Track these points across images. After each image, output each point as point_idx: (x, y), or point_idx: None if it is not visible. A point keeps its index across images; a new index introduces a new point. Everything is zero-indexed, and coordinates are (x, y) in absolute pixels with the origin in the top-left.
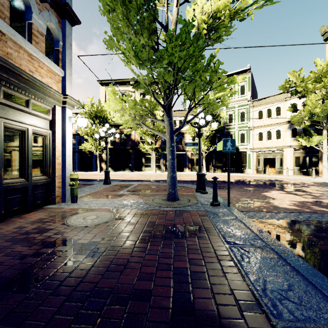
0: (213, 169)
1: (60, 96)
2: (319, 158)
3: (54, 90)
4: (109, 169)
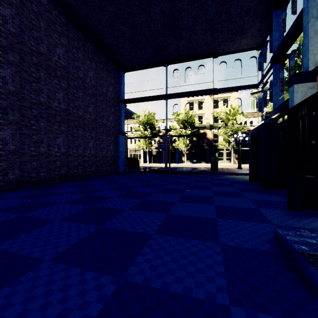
0: None
1: None
2: None
3: None
4: (188, 162)
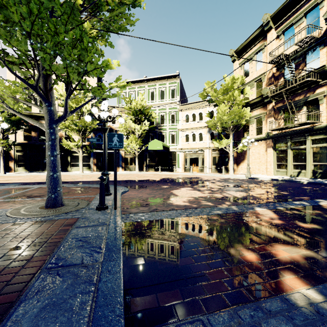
0: (147, 169)
1: None
2: (229, 158)
3: None
4: (21, 169)
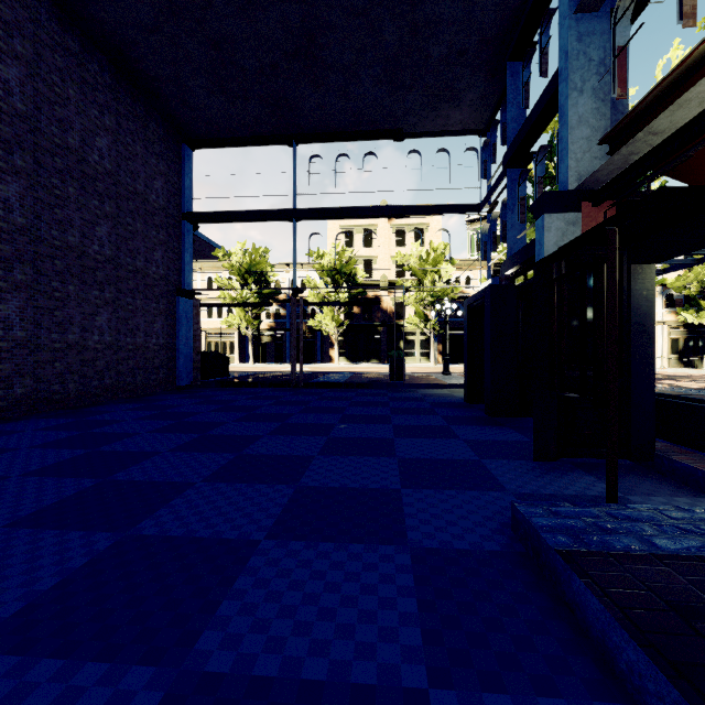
0: None
1: None
2: None
3: None
4: (342, 360)
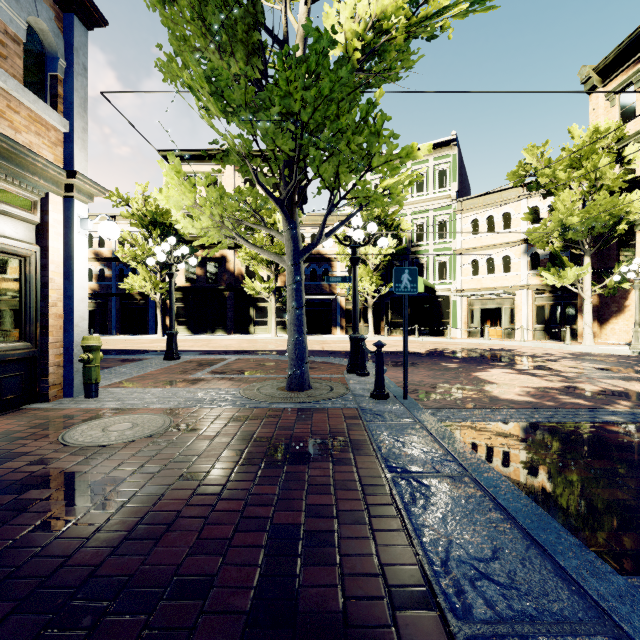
0: (388, 330)
1: (59, 174)
2: (578, 309)
3: (44, 160)
4: (182, 330)
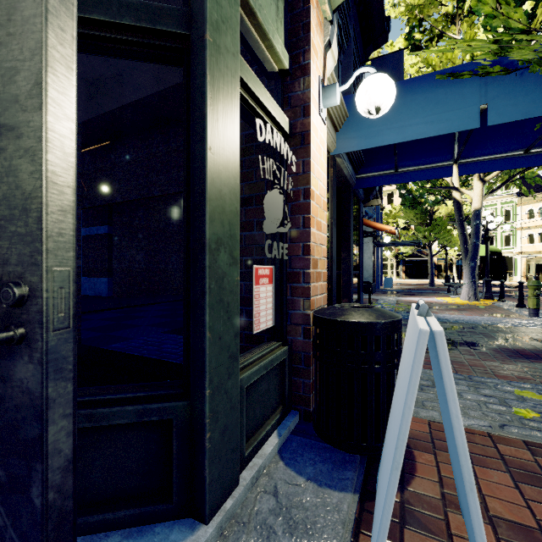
0: None
1: None
2: None
3: None
4: None
